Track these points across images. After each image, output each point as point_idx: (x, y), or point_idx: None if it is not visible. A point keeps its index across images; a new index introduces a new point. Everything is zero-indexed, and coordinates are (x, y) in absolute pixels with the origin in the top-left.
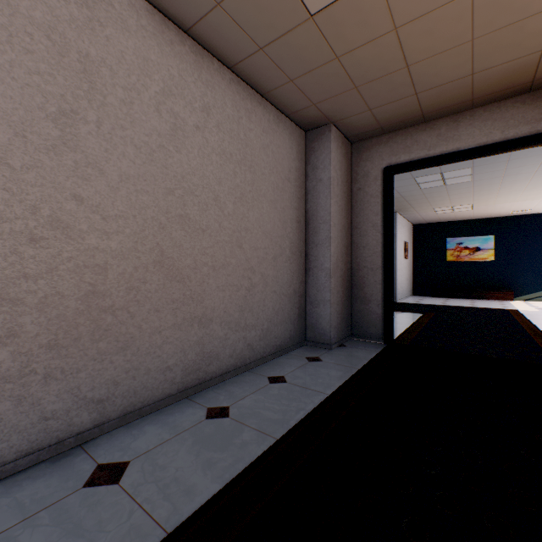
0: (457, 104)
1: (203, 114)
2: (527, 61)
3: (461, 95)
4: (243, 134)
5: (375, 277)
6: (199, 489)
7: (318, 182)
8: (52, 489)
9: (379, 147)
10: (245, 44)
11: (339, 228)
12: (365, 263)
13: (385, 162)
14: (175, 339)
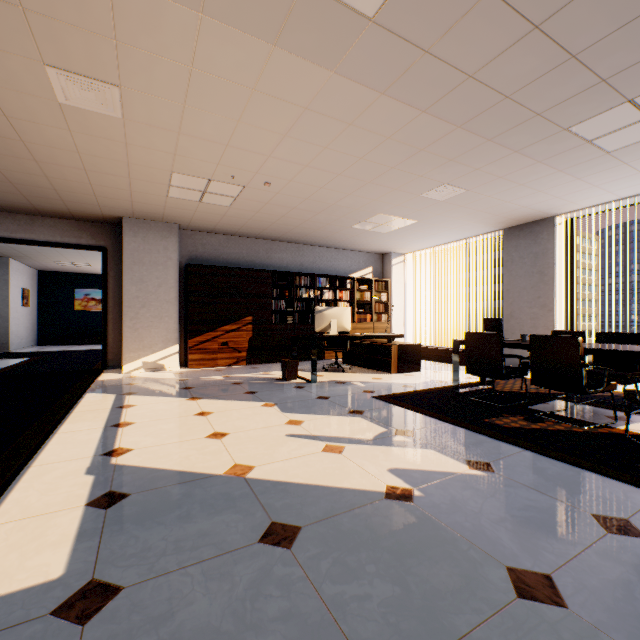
0: (31, 212)
1: None
2: (64, 210)
3: (31, 209)
4: None
5: None
6: None
7: None
8: None
9: None
10: None
11: None
12: None
13: None
14: None
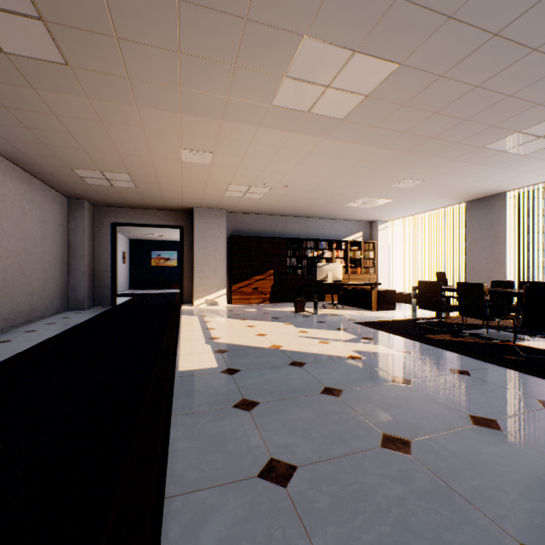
0: (143, 207)
1: (32, 204)
2: (162, 205)
3: (144, 206)
4: (44, 208)
5: (108, 275)
6: (67, 327)
7: (77, 226)
8: (17, 334)
9: (110, 212)
10: (55, 180)
11: (89, 250)
12: (102, 268)
13: (113, 220)
14: (24, 300)
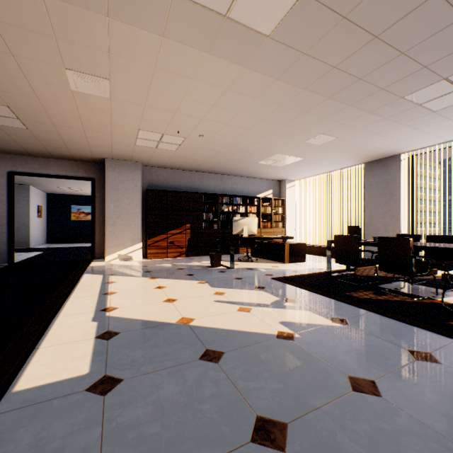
0: (47, 156)
1: None
2: (68, 154)
3: (47, 154)
4: None
5: (3, 229)
6: None
7: None
8: None
9: (6, 160)
10: None
11: None
12: None
13: (10, 168)
14: None
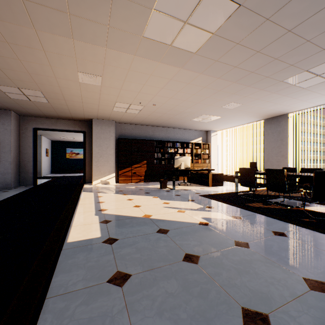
0: (57, 118)
1: None
2: (70, 117)
3: (57, 117)
4: None
5: (30, 164)
6: None
7: (5, 129)
8: None
9: (32, 120)
10: None
11: (15, 147)
12: (26, 159)
13: (34, 126)
14: None
